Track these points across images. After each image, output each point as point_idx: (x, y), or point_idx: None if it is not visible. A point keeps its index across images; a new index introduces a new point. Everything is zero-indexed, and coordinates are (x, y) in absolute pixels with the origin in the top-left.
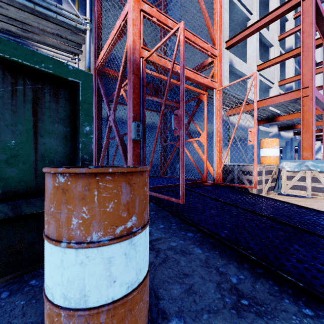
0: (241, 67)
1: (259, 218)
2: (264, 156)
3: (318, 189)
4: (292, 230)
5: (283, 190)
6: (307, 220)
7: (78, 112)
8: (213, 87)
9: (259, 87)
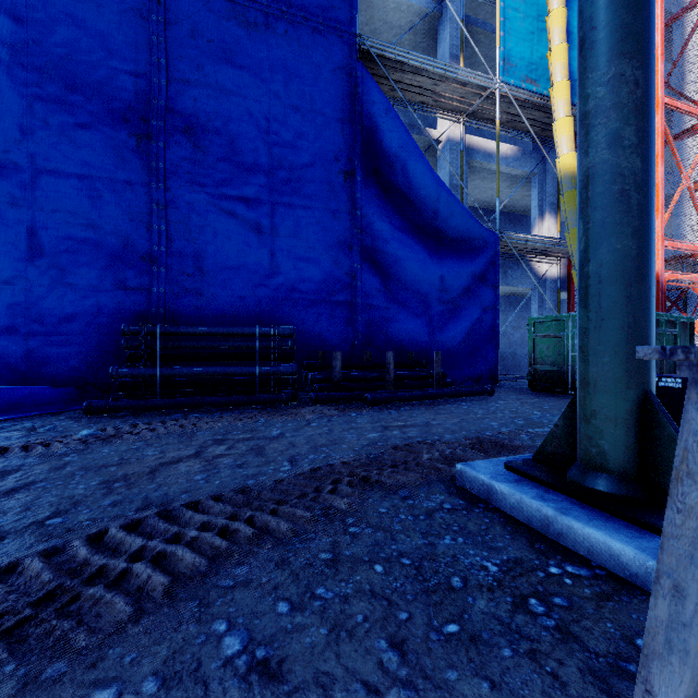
0: None
1: None
2: None
3: None
4: None
5: None
6: None
7: (691, 332)
8: None
9: None
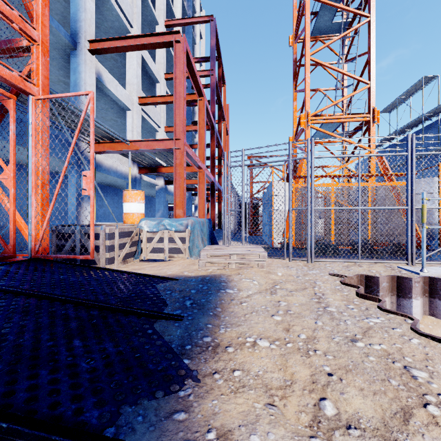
0: (116, 89)
1: (58, 308)
2: (127, 212)
3: (174, 250)
4: (96, 315)
5: (143, 255)
6: (132, 293)
7: None
8: (28, 91)
9: (144, 126)
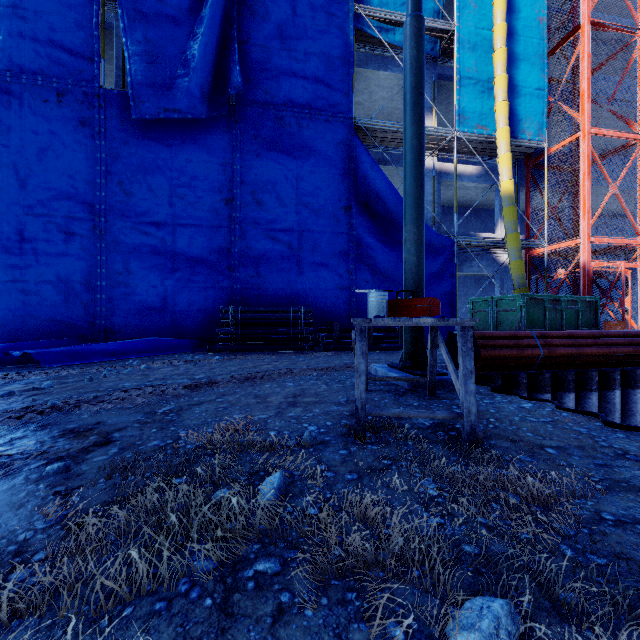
0: None
1: None
2: None
3: None
4: None
5: None
6: None
7: (596, 307)
8: (637, 267)
9: None
